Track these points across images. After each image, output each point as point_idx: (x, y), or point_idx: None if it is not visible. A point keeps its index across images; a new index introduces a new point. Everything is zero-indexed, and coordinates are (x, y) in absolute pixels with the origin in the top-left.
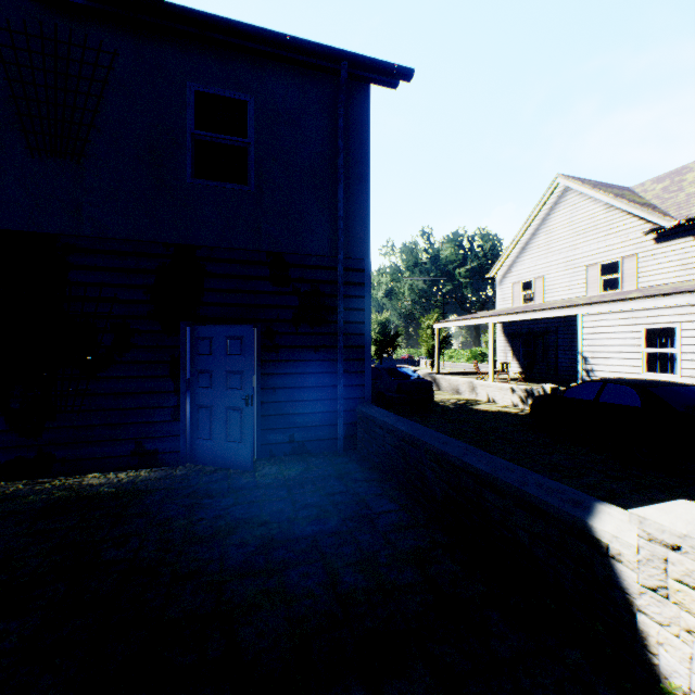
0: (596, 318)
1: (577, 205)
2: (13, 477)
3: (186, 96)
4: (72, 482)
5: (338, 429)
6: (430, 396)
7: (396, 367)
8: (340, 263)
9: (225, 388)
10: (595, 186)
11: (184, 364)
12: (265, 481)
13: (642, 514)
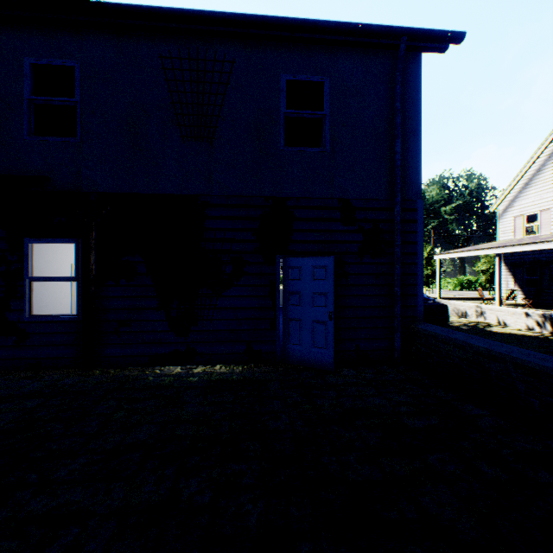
0: None
1: None
2: (172, 363)
3: (280, 85)
4: (210, 370)
5: (395, 342)
6: (445, 318)
7: None
8: (397, 204)
9: (311, 305)
10: None
11: (278, 287)
12: (351, 380)
13: None
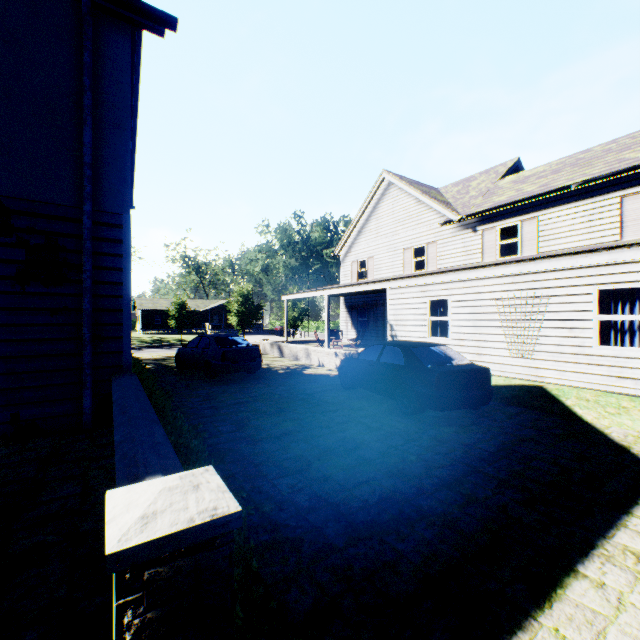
0: (399, 291)
1: (397, 198)
2: None
3: None
4: None
5: (83, 402)
6: (257, 363)
7: (227, 335)
8: (86, 215)
9: None
10: (411, 183)
11: None
12: None
13: (109, 495)
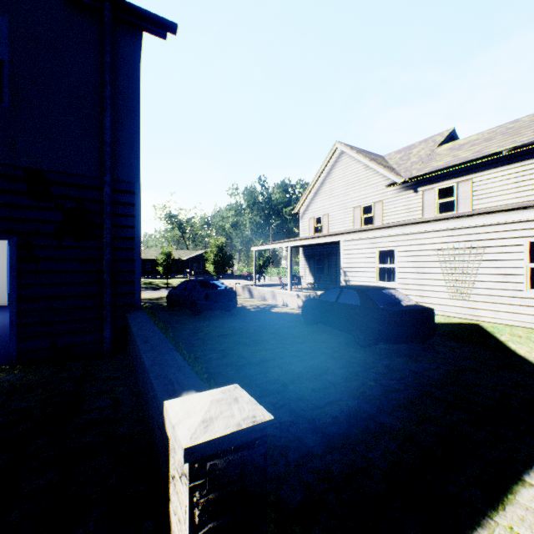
0: (351, 243)
1: (348, 164)
2: None
3: None
4: None
5: (105, 333)
6: (234, 303)
7: (209, 280)
8: (107, 184)
9: None
10: (359, 151)
11: None
12: None
13: (168, 405)
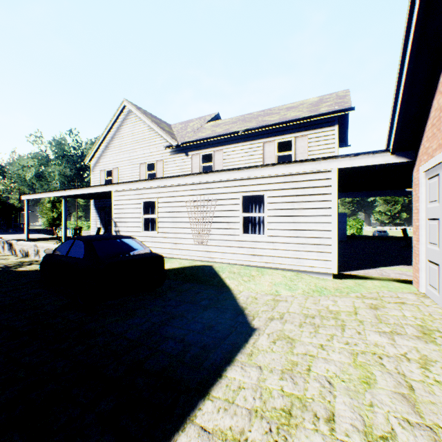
0: (122, 194)
1: (136, 123)
2: None
3: None
4: None
5: None
6: None
7: None
8: None
9: None
10: (146, 114)
11: None
12: None
13: None
